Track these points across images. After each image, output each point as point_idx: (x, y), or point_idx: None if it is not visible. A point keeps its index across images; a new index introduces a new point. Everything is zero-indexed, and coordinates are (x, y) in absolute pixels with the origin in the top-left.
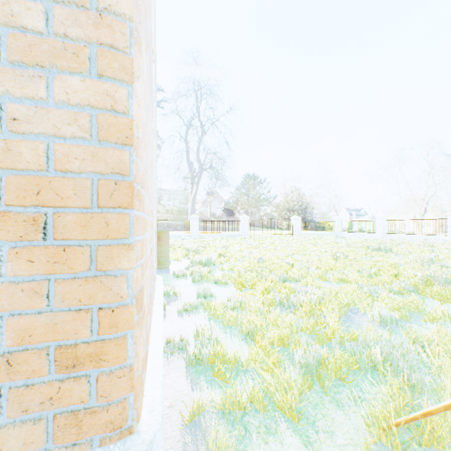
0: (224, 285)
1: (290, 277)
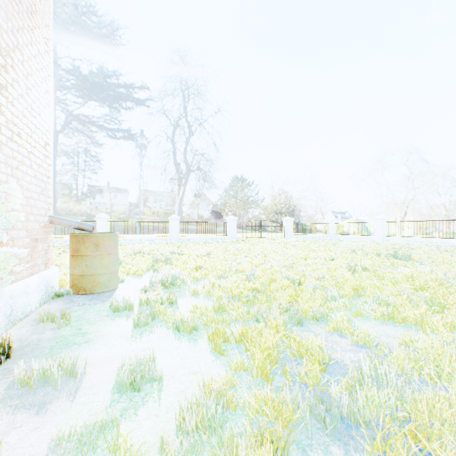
0: (190, 335)
1: (304, 311)
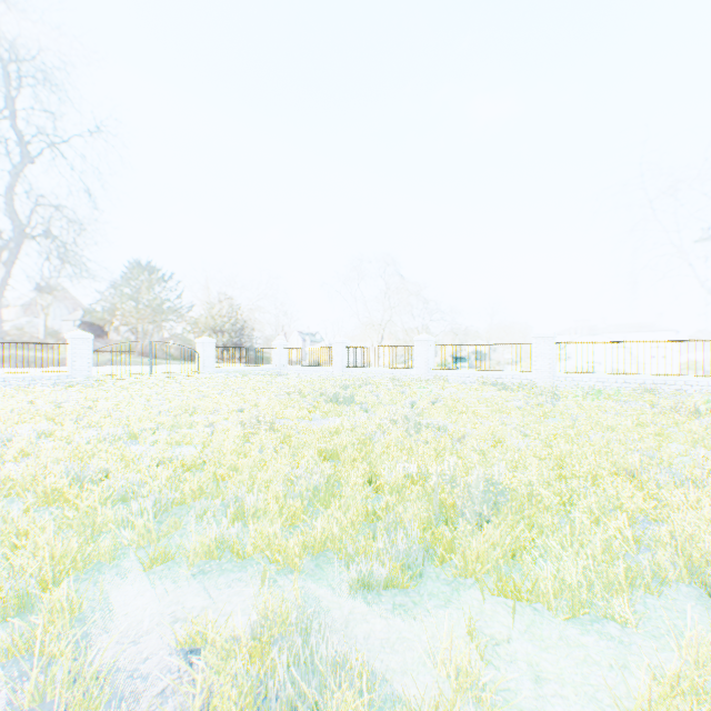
0: None
1: None
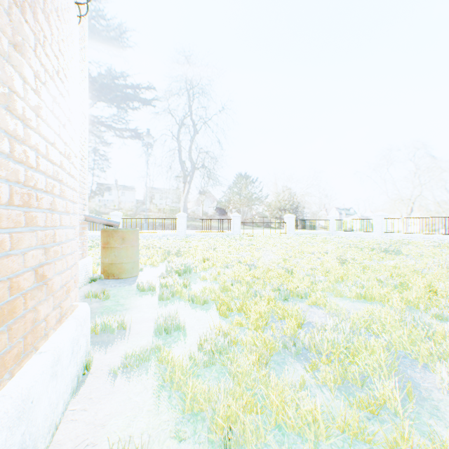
0: (202, 306)
1: (292, 291)
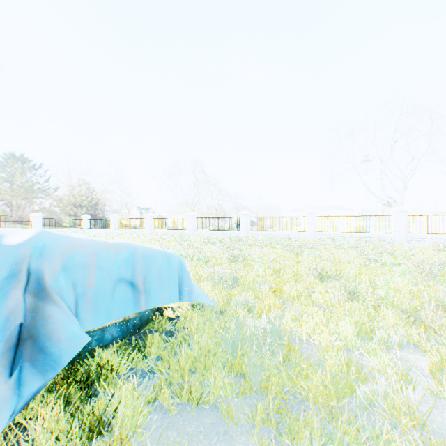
0: None
1: None
